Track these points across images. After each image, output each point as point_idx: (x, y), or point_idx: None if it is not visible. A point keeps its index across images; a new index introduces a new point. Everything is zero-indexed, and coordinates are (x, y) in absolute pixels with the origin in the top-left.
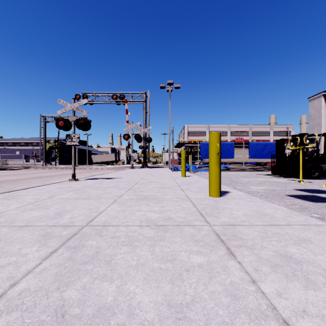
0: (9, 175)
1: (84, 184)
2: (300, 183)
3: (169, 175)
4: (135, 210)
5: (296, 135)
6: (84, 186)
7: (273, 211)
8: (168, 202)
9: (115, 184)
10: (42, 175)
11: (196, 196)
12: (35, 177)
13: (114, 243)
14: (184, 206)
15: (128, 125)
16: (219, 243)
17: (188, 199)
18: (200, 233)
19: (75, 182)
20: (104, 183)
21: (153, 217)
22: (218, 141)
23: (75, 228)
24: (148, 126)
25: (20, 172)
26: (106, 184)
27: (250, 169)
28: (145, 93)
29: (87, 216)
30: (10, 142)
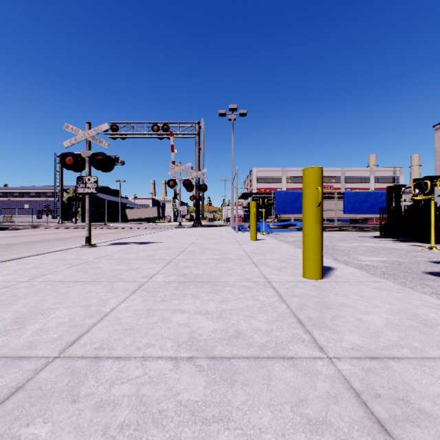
0: (7, 237)
1: (102, 253)
2: (431, 250)
3: (233, 239)
4: (170, 310)
5: (420, 178)
6: (100, 257)
7: (439, 313)
8: (234, 290)
9: (149, 252)
10: (52, 238)
11: (280, 278)
12: (41, 240)
13: (95, 436)
14: (263, 300)
15: (174, 167)
16: (380, 439)
17: (268, 284)
18: (314, 387)
19: (89, 249)
20: (133, 251)
21: (204, 331)
22: (319, 182)
23: (27, 368)
24: (203, 169)
25: (24, 233)
26: (135, 253)
27: (346, 229)
28: (199, 123)
29: (72, 327)
30: (16, 192)
